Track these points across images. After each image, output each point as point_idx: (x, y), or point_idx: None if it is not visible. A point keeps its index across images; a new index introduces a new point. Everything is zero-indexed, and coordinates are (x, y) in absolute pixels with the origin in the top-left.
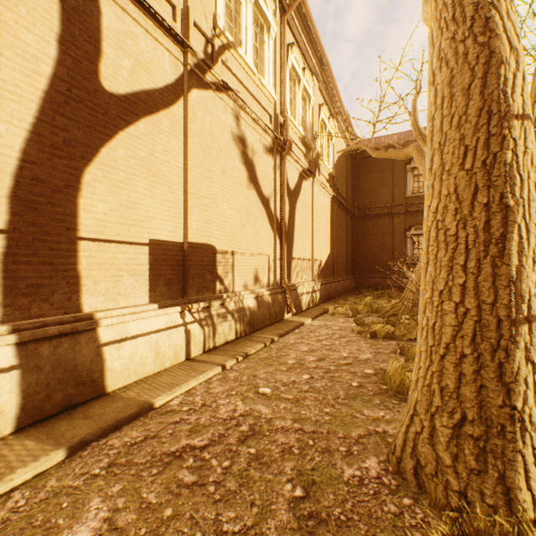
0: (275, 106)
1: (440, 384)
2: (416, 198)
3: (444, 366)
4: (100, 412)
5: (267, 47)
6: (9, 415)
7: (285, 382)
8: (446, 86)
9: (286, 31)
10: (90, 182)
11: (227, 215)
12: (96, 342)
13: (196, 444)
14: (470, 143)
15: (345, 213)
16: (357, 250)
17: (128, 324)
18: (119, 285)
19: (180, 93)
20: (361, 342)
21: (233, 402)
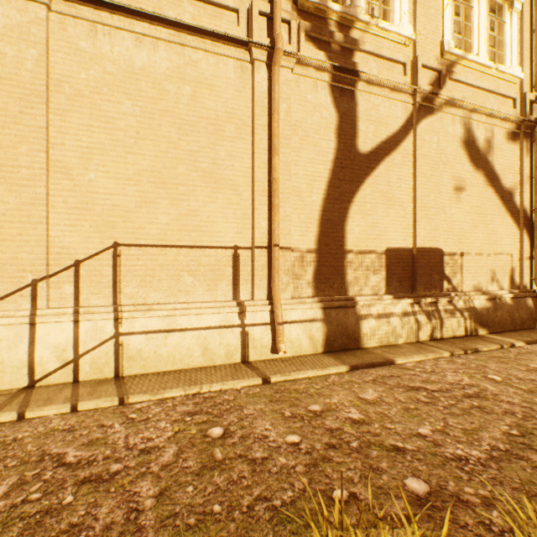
0: (521, 85)
1: None
2: None
3: None
4: (361, 356)
5: (508, 25)
6: (320, 343)
7: (519, 377)
8: None
9: None
10: (351, 215)
11: (454, 219)
12: (356, 314)
13: (427, 387)
14: None
15: None
16: None
17: (373, 307)
18: (366, 280)
19: (409, 129)
20: None
21: (459, 376)
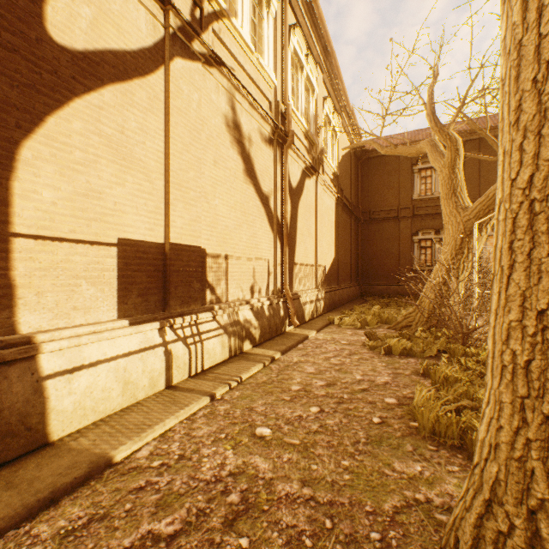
0: (276, 93)
1: (545, 463)
2: (423, 200)
3: None
4: (33, 476)
5: (266, 24)
6: None
7: (288, 418)
8: None
9: (287, 9)
10: (31, 160)
11: (219, 213)
12: (35, 374)
13: (162, 530)
14: None
15: (349, 217)
16: (361, 256)
17: (85, 347)
18: (74, 296)
19: (160, 61)
20: (375, 360)
21: (221, 451)
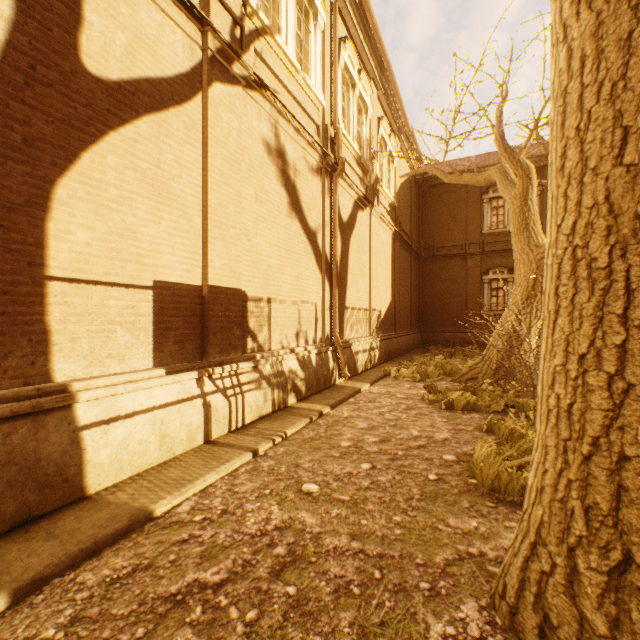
0: (324, 115)
1: (583, 502)
2: (495, 235)
3: (590, 473)
4: (73, 527)
5: (314, 39)
6: None
7: (337, 474)
8: (590, 39)
9: (337, 20)
10: (66, 199)
11: (261, 251)
12: (72, 424)
13: (208, 579)
14: (632, 123)
15: (409, 253)
16: (423, 299)
17: (121, 397)
18: (109, 343)
19: (197, 86)
20: (434, 415)
21: (266, 507)
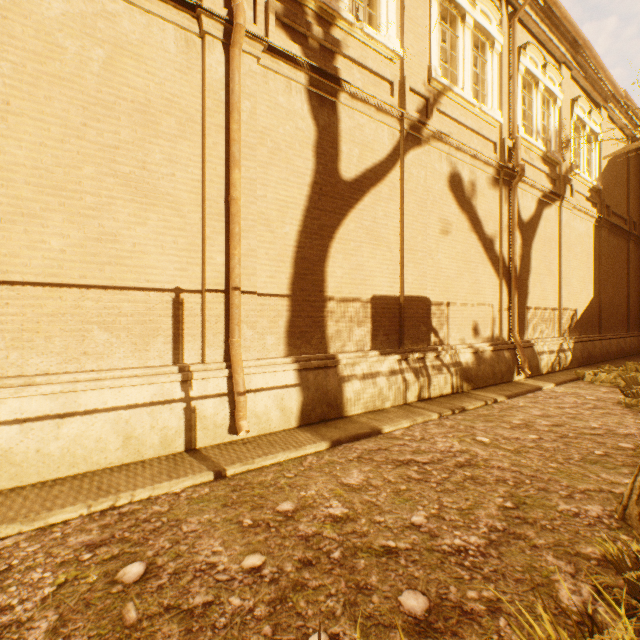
0: (501, 130)
1: None
2: None
3: None
4: (344, 427)
5: (490, 65)
6: (295, 415)
7: (506, 436)
8: None
9: (515, 35)
10: (332, 254)
11: (441, 265)
12: (338, 376)
13: (418, 460)
14: None
15: (624, 239)
16: None
17: (358, 365)
18: (350, 333)
19: (396, 159)
20: (627, 416)
21: (449, 441)
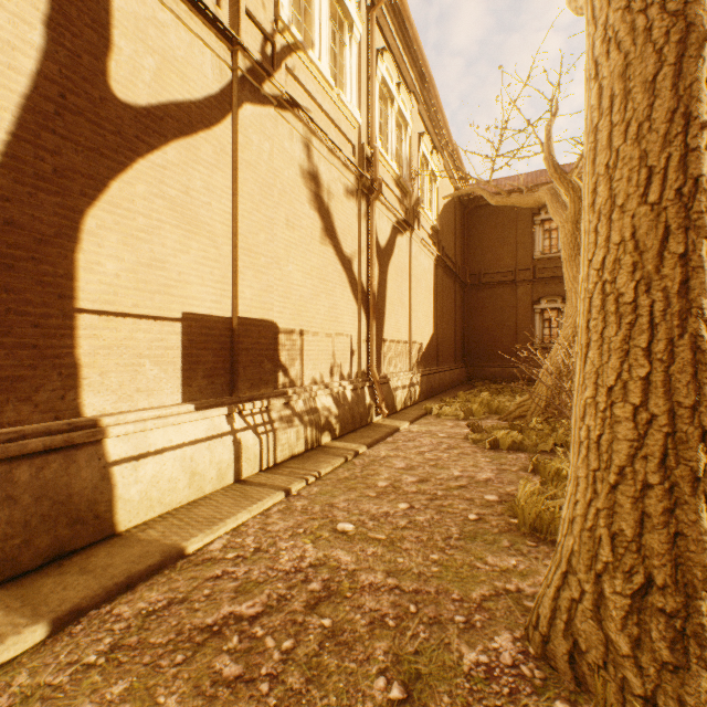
0: (360, 133)
1: (610, 529)
2: (547, 260)
3: (616, 501)
4: (106, 563)
5: (349, 52)
6: None
7: (374, 514)
8: (618, 79)
9: (374, 31)
10: (95, 229)
11: (293, 280)
12: (102, 459)
13: (244, 612)
14: (656, 163)
15: (453, 281)
16: (468, 330)
17: (150, 433)
18: (138, 377)
19: (227, 108)
20: (478, 454)
21: (299, 545)
